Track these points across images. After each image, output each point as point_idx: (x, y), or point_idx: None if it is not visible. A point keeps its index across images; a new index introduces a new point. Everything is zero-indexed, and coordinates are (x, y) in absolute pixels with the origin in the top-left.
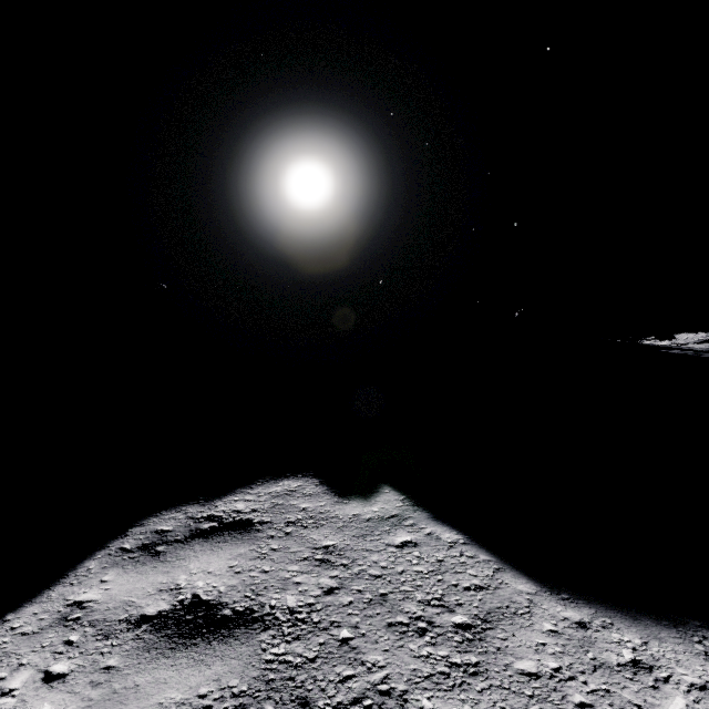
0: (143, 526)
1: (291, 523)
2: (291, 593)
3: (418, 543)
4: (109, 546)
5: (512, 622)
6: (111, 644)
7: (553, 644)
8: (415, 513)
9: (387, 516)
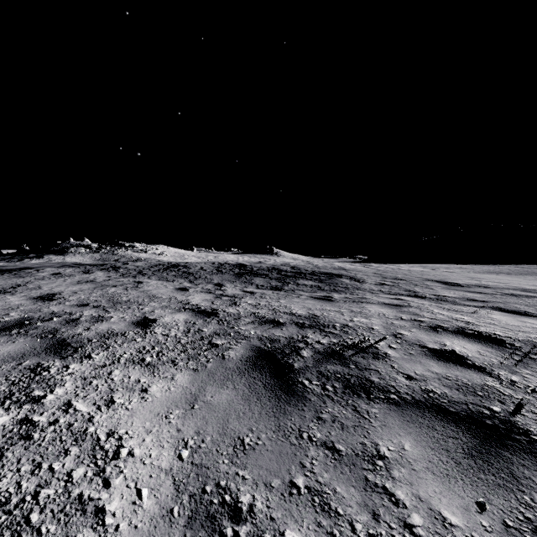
0: None
1: None
2: None
3: None
4: None
5: None
6: None
7: None
8: None
9: None
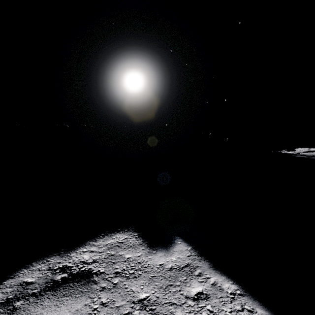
0: (14, 278)
1: (118, 273)
2: None
3: (208, 294)
4: None
5: None
6: None
7: None
8: (200, 262)
9: (182, 266)
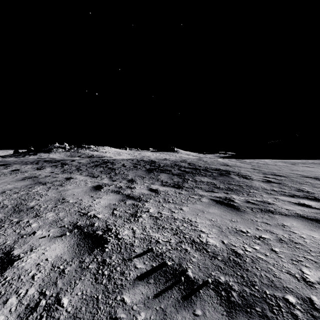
0: None
1: None
2: None
3: None
4: None
5: None
6: None
7: None
8: None
9: None
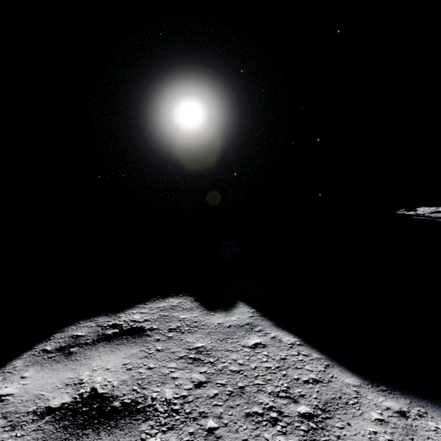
0: (63, 332)
1: (173, 329)
2: (169, 386)
3: (266, 344)
4: (34, 348)
5: (345, 411)
6: (15, 435)
7: (382, 432)
8: (263, 322)
9: (242, 324)
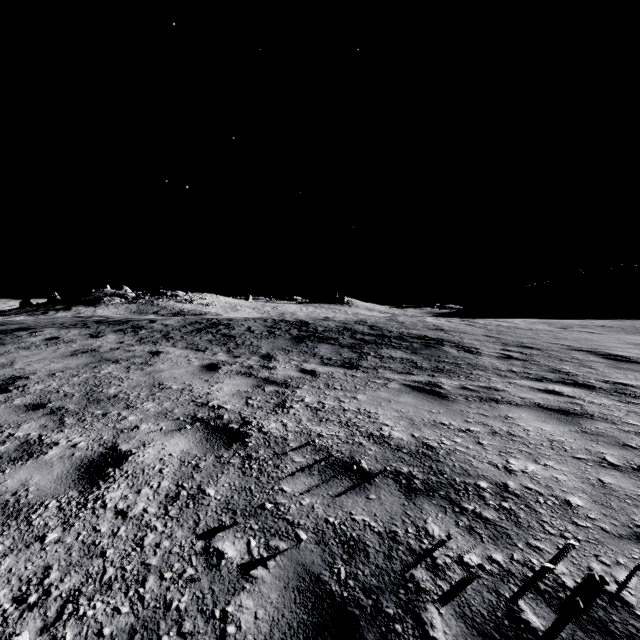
0: None
1: None
2: None
3: None
4: None
5: None
6: None
7: None
8: None
9: None
